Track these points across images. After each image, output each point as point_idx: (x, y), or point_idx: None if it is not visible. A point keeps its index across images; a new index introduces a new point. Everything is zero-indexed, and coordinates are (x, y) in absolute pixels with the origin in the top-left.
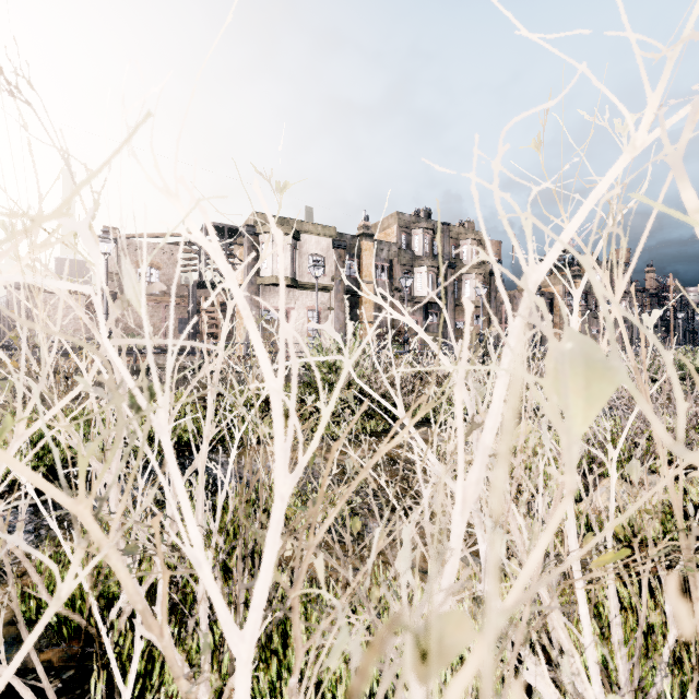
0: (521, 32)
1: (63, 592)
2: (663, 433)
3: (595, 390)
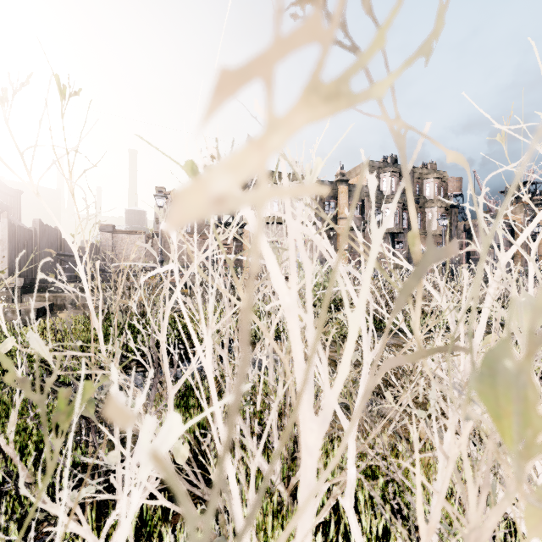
0: (495, 125)
1: (280, 394)
2: None
3: None
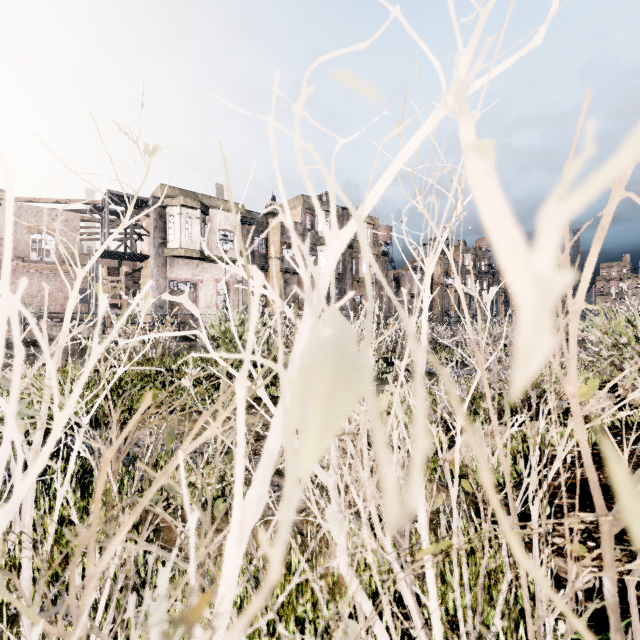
0: None
1: None
2: (392, 492)
3: (336, 402)
